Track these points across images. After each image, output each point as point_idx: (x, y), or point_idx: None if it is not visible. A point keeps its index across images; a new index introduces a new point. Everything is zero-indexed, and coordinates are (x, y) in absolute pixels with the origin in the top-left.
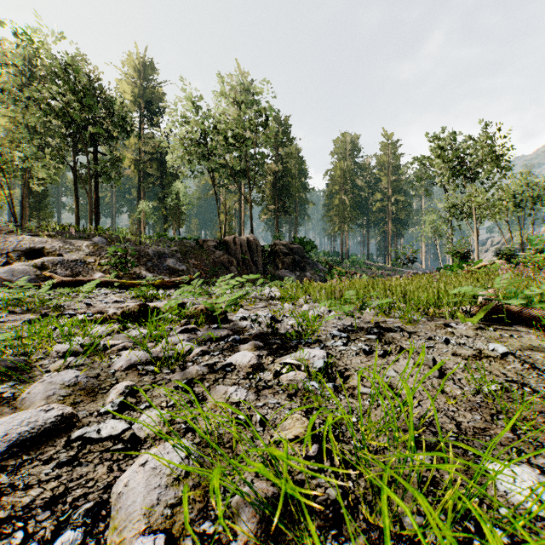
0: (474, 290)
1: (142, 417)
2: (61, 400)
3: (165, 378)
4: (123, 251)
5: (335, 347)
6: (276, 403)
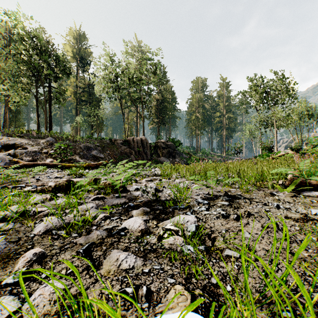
0: (287, 170)
1: (35, 294)
2: None
3: (72, 242)
4: (65, 146)
5: (200, 212)
6: (160, 268)
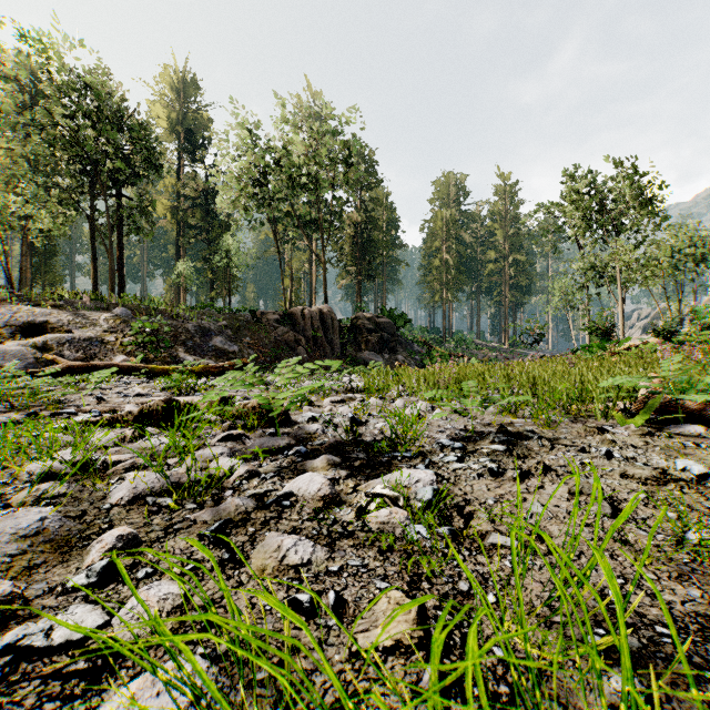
0: (636, 380)
1: (132, 601)
2: (8, 563)
3: (187, 518)
4: (153, 326)
5: (446, 465)
6: (360, 565)
